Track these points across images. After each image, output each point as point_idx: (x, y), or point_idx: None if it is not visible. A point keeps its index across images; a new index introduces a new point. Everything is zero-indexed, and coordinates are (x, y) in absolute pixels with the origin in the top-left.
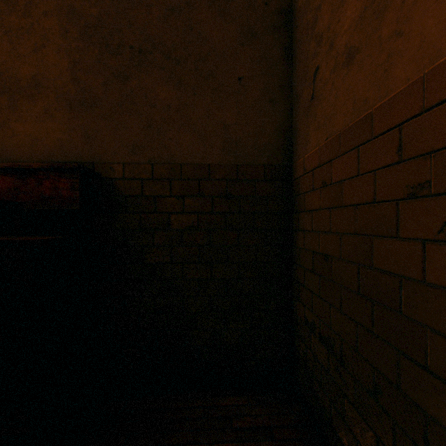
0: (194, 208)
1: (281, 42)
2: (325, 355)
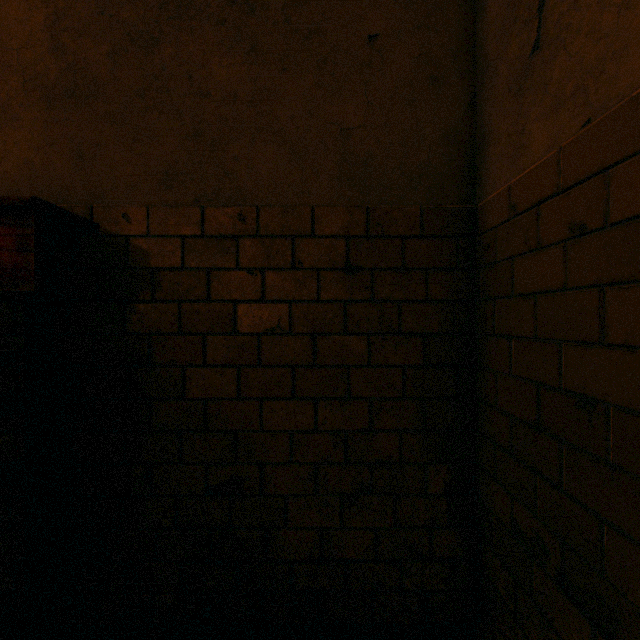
0: (283, 292)
1: None
2: (580, 632)
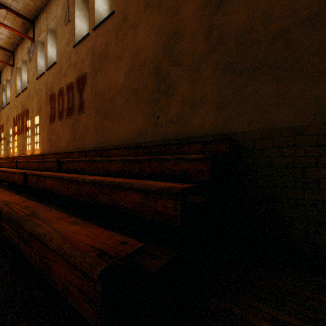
0: (290, 154)
1: None
2: None
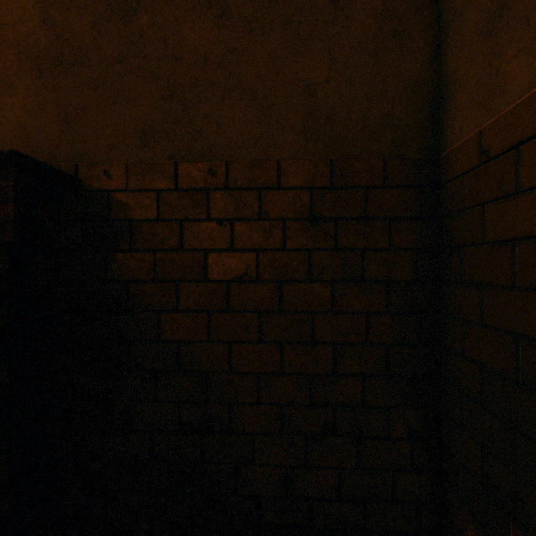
0: (250, 242)
1: None
2: None
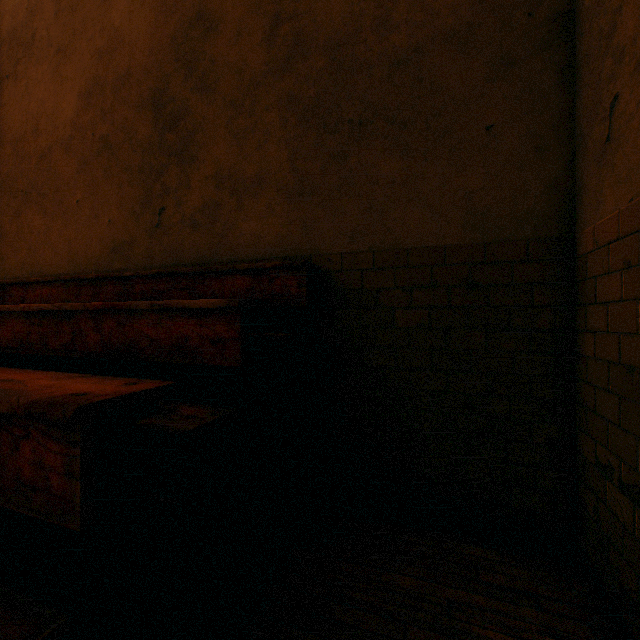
0: (425, 302)
1: (554, 62)
2: (627, 511)
